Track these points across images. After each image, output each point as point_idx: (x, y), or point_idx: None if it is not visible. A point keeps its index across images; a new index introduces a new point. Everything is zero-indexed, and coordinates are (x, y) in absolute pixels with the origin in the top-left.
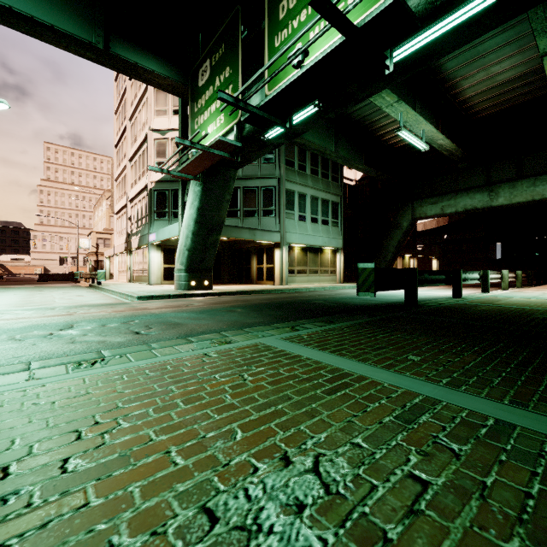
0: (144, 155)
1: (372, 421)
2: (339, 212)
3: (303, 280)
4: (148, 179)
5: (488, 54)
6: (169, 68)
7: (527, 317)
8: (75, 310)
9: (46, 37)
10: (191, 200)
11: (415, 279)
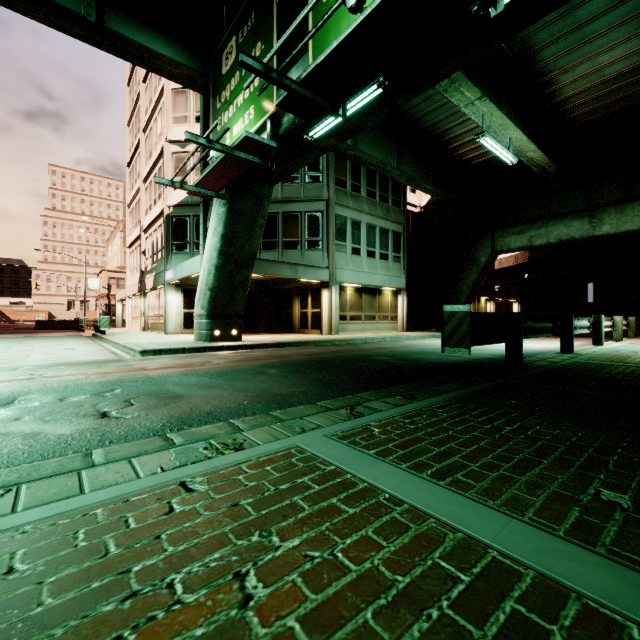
0: (160, 173)
1: None
2: (402, 244)
3: (358, 329)
4: (164, 203)
5: (597, 37)
6: (185, 54)
7: None
8: (43, 372)
9: (16, 3)
10: (214, 225)
11: (521, 327)
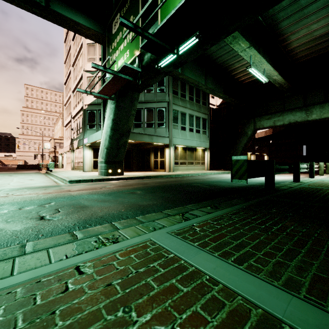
0: (81, 87)
1: None
2: (207, 125)
3: (184, 169)
4: (83, 103)
5: (310, 15)
6: (93, 23)
7: None
8: (14, 192)
9: None
10: (108, 114)
11: (273, 168)
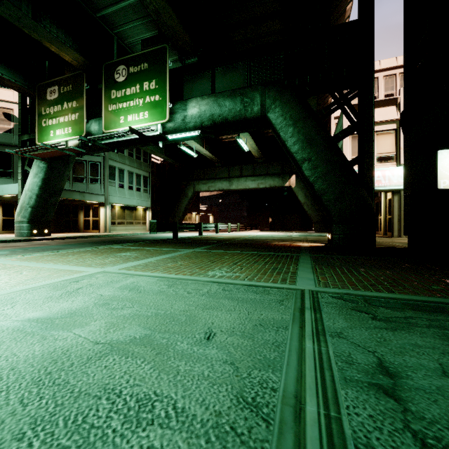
0: None
1: (141, 251)
2: (149, 183)
3: (122, 229)
4: None
5: None
6: (16, 74)
7: (208, 239)
8: None
9: None
10: (36, 172)
11: (177, 227)
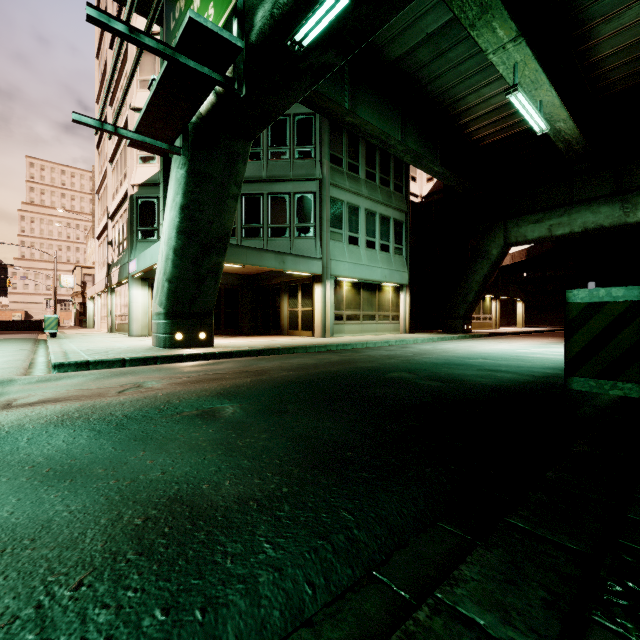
0: (125, 149)
1: None
2: (404, 235)
3: (355, 330)
4: (128, 182)
5: None
6: None
7: None
8: None
9: None
10: (172, 195)
11: None
